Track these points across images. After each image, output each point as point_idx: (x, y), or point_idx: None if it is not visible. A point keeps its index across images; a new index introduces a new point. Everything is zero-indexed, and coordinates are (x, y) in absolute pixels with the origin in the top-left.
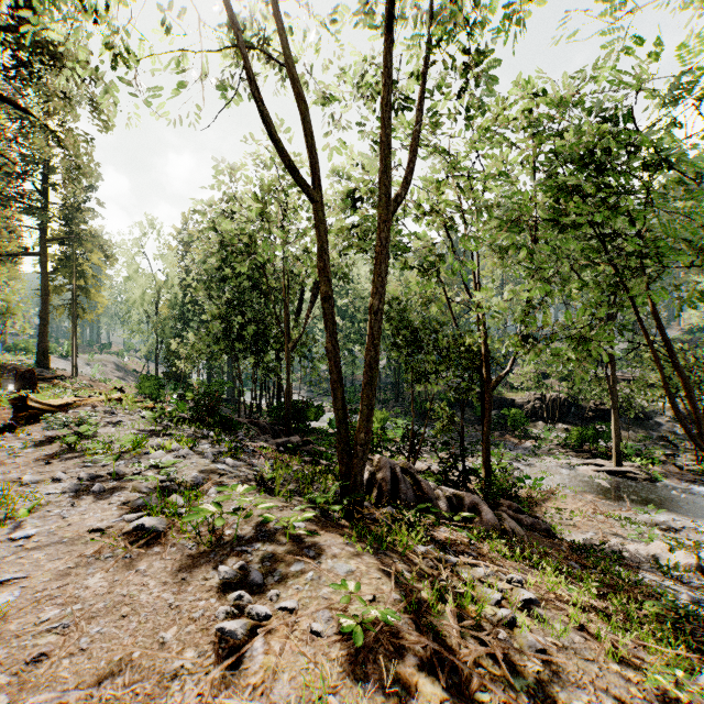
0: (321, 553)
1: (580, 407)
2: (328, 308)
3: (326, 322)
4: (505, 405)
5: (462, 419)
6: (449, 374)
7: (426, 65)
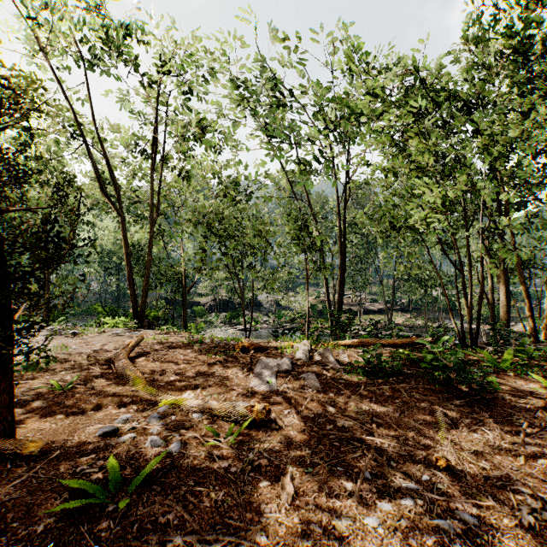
0: (142, 330)
1: (232, 303)
2: (129, 258)
3: (128, 263)
4: (195, 305)
5: (173, 307)
6: (167, 284)
7: (162, 162)
